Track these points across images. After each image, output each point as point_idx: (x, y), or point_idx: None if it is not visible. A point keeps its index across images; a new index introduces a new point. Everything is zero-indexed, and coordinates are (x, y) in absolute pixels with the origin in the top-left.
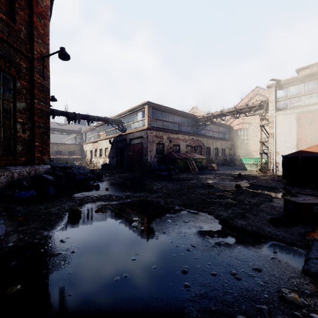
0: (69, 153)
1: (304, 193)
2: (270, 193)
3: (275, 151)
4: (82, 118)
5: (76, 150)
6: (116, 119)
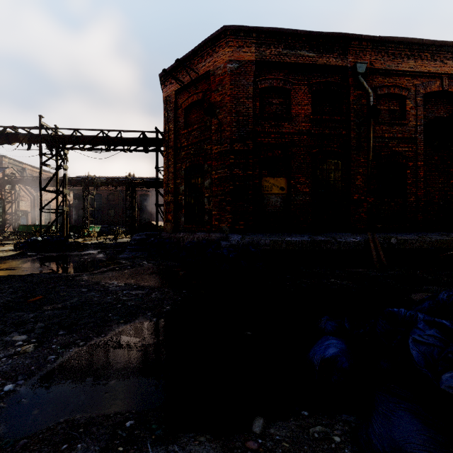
0: None
1: None
2: None
3: None
4: None
5: None
6: None
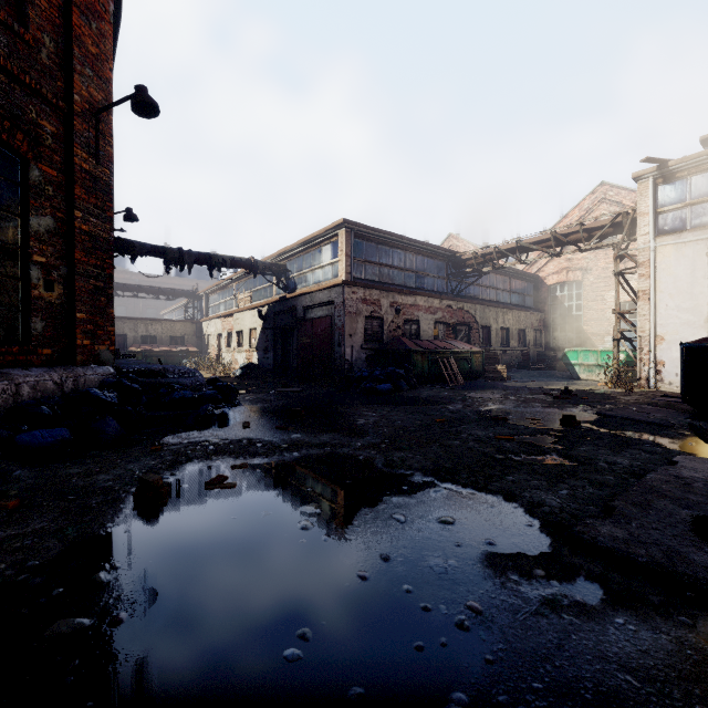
0: (172, 341)
1: None
2: (656, 438)
3: (654, 333)
4: (197, 260)
5: (186, 334)
6: (272, 263)
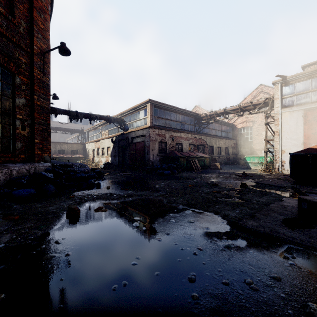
0: (72, 152)
1: (315, 192)
2: (278, 192)
3: (281, 149)
4: (84, 116)
5: (78, 149)
6: (118, 118)
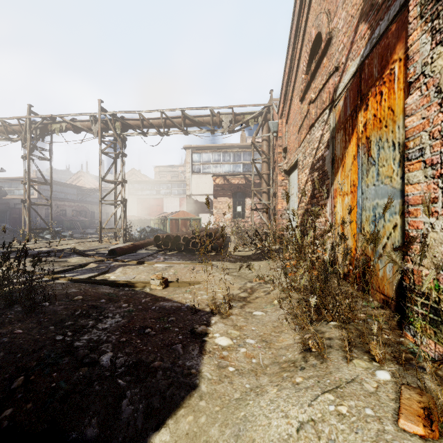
0: None
1: None
2: None
3: None
4: None
5: None
6: None
